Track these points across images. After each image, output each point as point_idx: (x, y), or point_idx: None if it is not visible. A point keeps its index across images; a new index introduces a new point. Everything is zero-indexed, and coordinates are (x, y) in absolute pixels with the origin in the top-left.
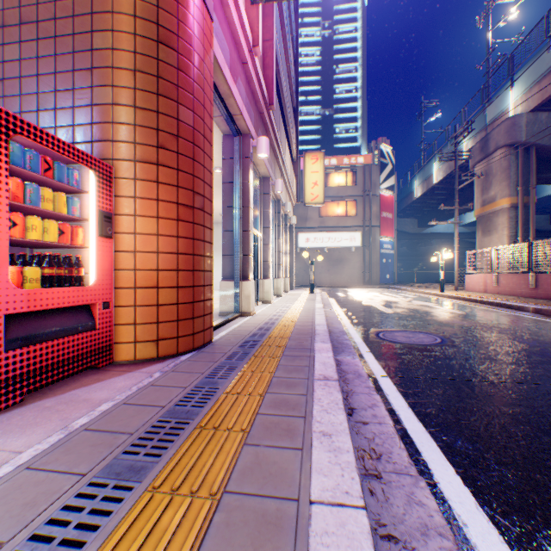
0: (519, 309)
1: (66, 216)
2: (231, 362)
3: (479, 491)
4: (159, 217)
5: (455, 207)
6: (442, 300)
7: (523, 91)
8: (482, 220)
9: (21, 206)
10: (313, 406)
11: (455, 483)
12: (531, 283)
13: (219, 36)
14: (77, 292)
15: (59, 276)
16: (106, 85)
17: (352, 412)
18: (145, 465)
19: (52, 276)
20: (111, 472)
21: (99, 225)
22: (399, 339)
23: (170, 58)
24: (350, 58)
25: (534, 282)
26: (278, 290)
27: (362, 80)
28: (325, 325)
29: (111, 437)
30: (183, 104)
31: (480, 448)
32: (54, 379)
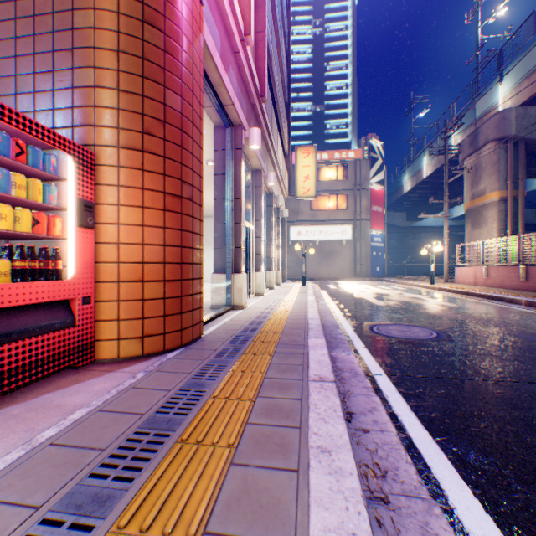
0: (511, 302)
1: (42, 204)
2: (220, 360)
3: (504, 520)
4: (145, 207)
5: (444, 200)
6: (432, 293)
7: (513, 86)
8: (471, 214)
9: None
10: (309, 414)
11: (474, 509)
12: (522, 276)
13: (209, 21)
14: (52, 286)
15: (33, 270)
16: (87, 66)
17: (351, 418)
18: (112, 493)
19: (24, 270)
20: (71, 503)
21: (78, 214)
22: (393, 333)
23: (157, 40)
24: (341, 56)
25: (524, 275)
26: (270, 283)
27: (353, 77)
28: (318, 318)
29: (78, 455)
30: (171, 88)
31: (497, 462)
32: (25, 382)
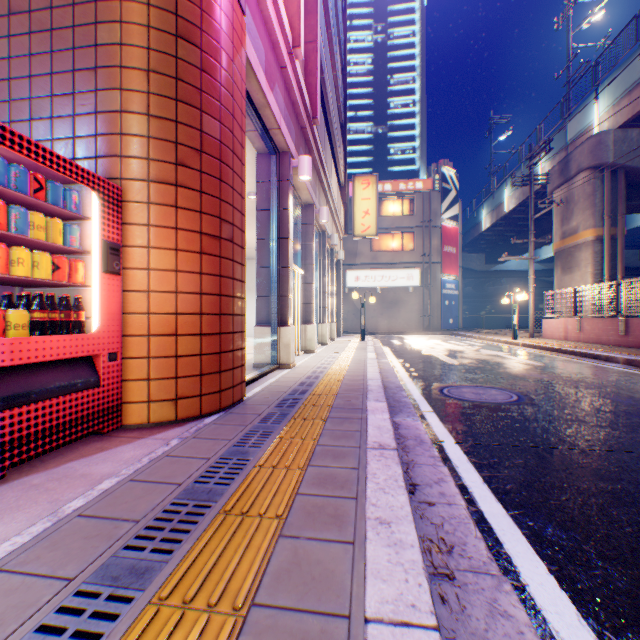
0: (607, 360)
1: (62, 247)
2: (265, 425)
3: (581, 596)
4: (178, 249)
5: (530, 239)
6: (515, 349)
7: (611, 104)
8: (562, 256)
9: (3, 234)
10: (367, 484)
11: (548, 585)
12: (621, 329)
13: (252, 33)
14: (75, 341)
15: (53, 322)
16: (113, 88)
17: (414, 490)
18: (150, 565)
19: (44, 322)
20: (106, 575)
21: (104, 258)
22: (467, 396)
23: (192, 57)
24: (407, 67)
25: (624, 328)
26: (323, 337)
27: (421, 92)
28: (378, 379)
29: (111, 526)
30: (208, 113)
31: (577, 537)
32: (46, 448)
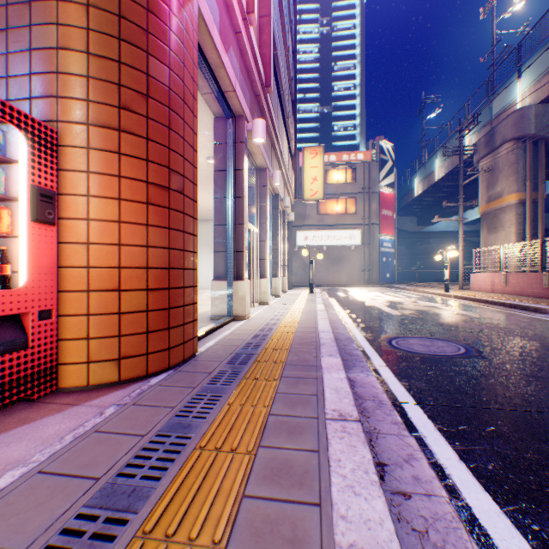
0: (536, 311)
1: None
2: (214, 387)
3: None
4: (122, 198)
5: (459, 203)
6: (448, 301)
7: (532, 82)
8: (487, 217)
9: None
10: (331, 478)
11: None
12: (545, 283)
13: None
14: None
15: None
16: (48, 23)
17: (383, 473)
18: None
19: None
20: None
21: (32, 205)
22: (416, 348)
23: None
24: (349, 56)
25: (547, 282)
26: (276, 290)
27: (361, 77)
28: (330, 331)
29: None
30: (155, 56)
31: None
32: None
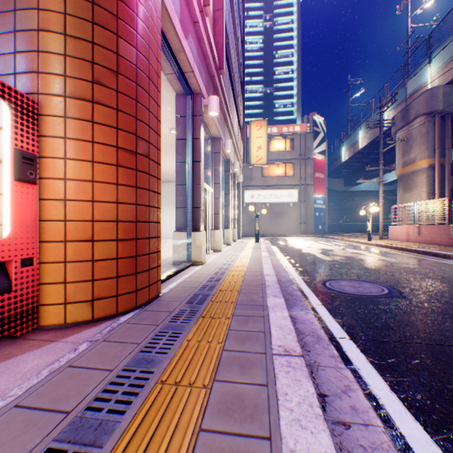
0: (445, 257)
1: None
2: (175, 325)
3: None
4: (95, 161)
5: (380, 167)
6: (371, 248)
7: (440, 67)
8: (403, 179)
9: None
10: (279, 412)
11: None
12: (451, 233)
13: None
14: None
15: None
16: (30, 8)
17: (324, 403)
18: None
19: None
20: None
21: (15, 167)
22: (346, 289)
23: None
24: (288, 46)
25: None
26: (227, 239)
27: (298, 64)
28: (273, 275)
29: None
30: (124, 38)
31: None
32: None
